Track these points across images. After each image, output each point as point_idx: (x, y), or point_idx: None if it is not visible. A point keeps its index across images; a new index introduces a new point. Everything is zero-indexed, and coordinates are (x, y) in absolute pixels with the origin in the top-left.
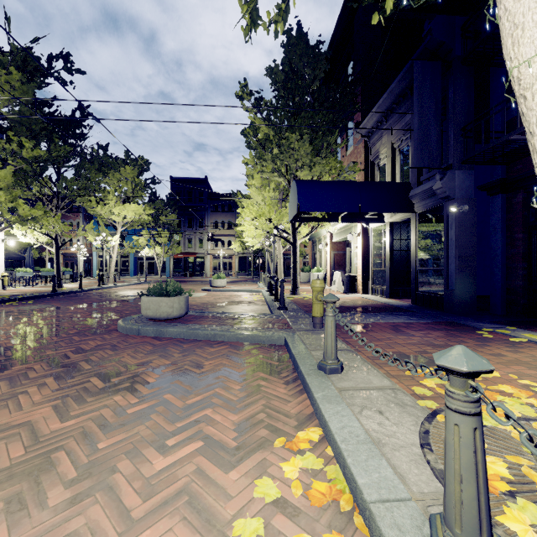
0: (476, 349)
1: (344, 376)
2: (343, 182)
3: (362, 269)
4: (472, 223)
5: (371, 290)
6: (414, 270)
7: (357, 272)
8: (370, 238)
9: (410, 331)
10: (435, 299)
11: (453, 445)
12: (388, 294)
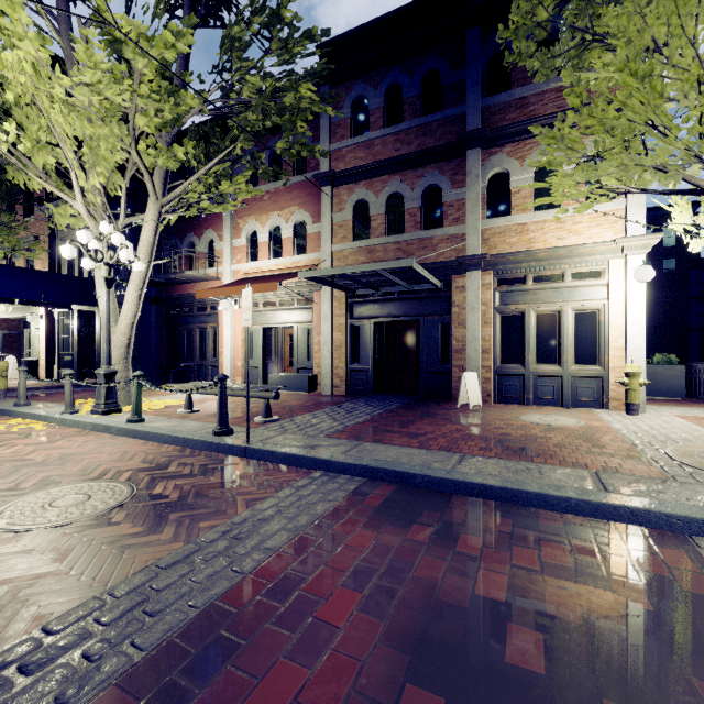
0: None
1: (32, 406)
2: (23, 270)
3: (47, 353)
4: (138, 322)
5: (58, 374)
6: (99, 354)
7: (41, 356)
8: (57, 322)
9: (84, 393)
10: None
11: (66, 390)
12: (77, 376)
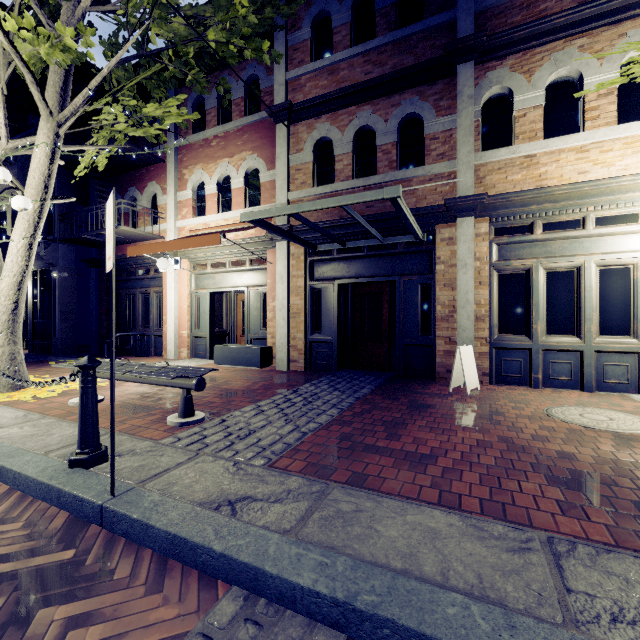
0: (30, 370)
1: None
2: None
3: None
4: (74, 286)
5: None
6: (31, 322)
7: None
8: None
9: None
10: (47, 346)
11: None
12: None
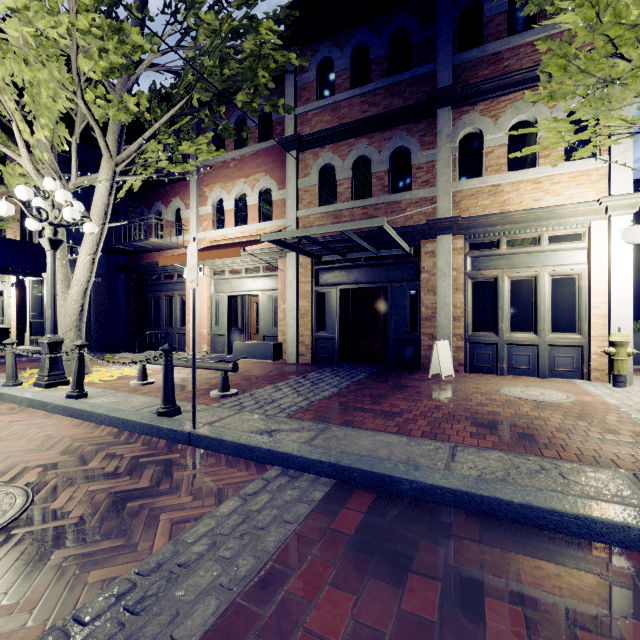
0: None
1: None
2: None
3: (18, 321)
4: (106, 290)
5: (29, 342)
6: None
7: (12, 324)
8: (28, 290)
9: None
10: None
11: (7, 361)
12: None
